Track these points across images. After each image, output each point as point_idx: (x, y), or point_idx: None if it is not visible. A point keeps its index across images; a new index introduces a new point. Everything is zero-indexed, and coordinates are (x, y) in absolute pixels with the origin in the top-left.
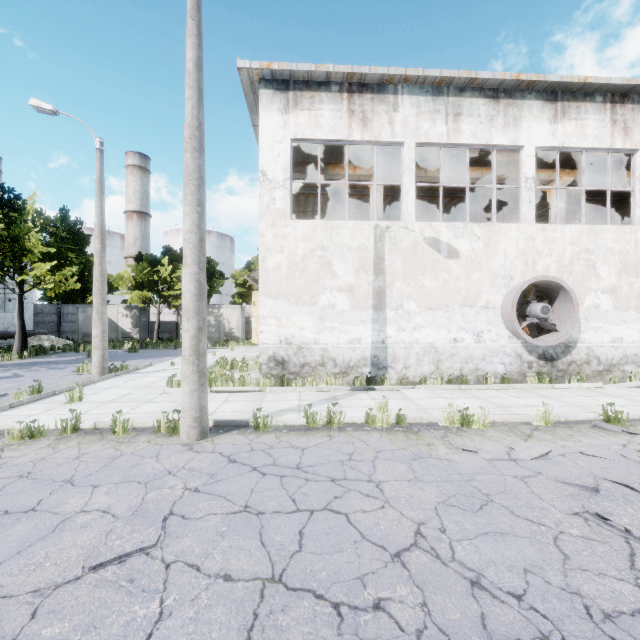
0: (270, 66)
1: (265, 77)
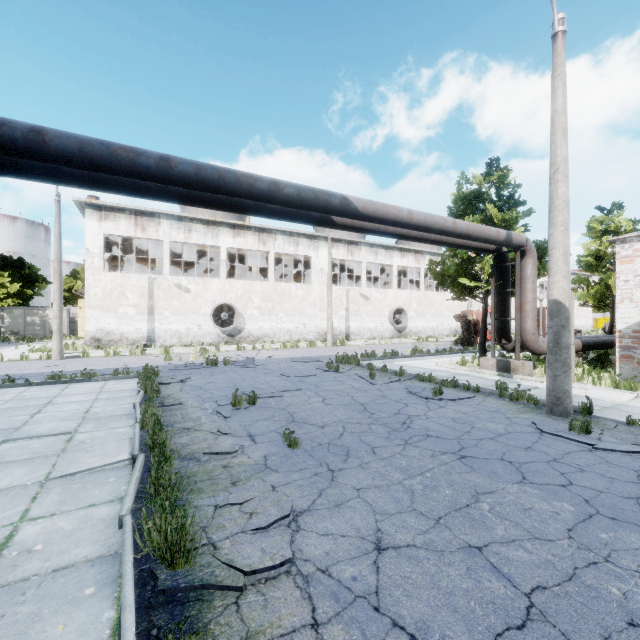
0: (91, 201)
1: (89, 203)
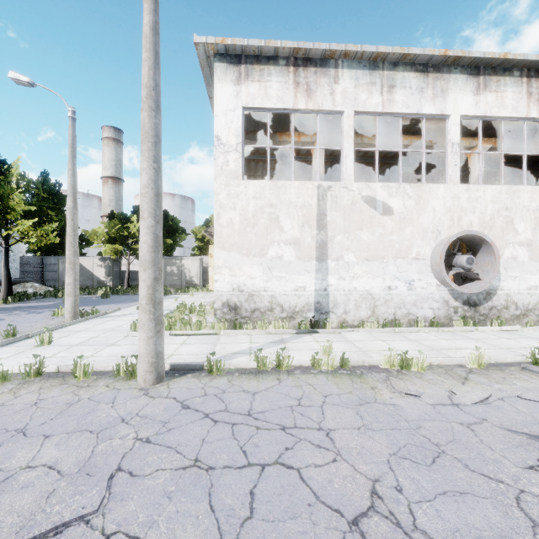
0: (224, 41)
1: (219, 52)
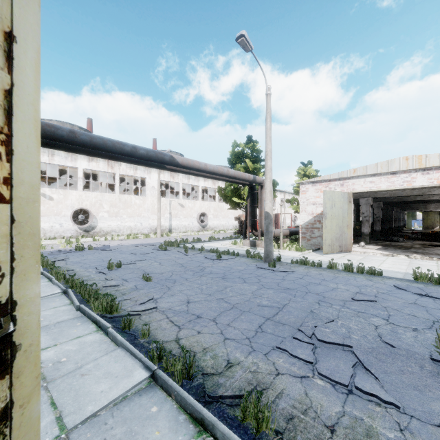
0: None
1: None
